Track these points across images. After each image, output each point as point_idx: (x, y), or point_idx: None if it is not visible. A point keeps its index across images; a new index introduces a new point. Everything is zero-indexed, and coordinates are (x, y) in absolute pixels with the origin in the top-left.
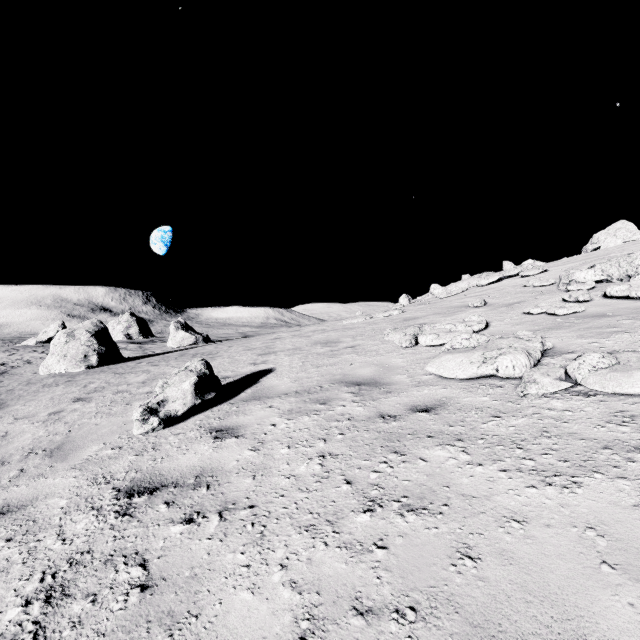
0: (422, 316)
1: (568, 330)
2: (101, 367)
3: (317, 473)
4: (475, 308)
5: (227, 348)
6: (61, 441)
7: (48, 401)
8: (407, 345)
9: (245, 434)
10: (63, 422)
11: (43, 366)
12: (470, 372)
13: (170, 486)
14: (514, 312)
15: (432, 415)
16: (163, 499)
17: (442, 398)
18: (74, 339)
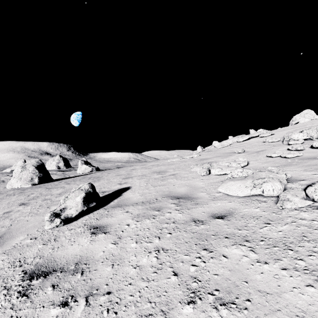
0: (210, 158)
1: (296, 166)
2: (40, 184)
3: (154, 265)
4: (239, 153)
5: (107, 174)
6: (4, 232)
7: (6, 205)
8: (204, 174)
9: (110, 231)
10: (9, 218)
11: (8, 184)
12: (246, 193)
13: (58, 271)
14: (261, 156)
15: (226, 221)
16: (51, 282)
17: (230, 209)
18: (25, 169)
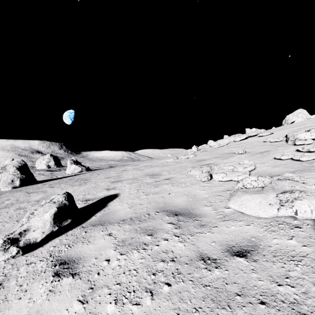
0: (208, 159)
1: None
2: (21, 187)
3: None
4: (239, 154)
5: (96, 176)
6: None
7: None
8: (205, 180)
9: (81, 272)
10: None
11: None
12: (271, 213)
13: None
14: (267, 157)
15: (251, 262)
16: None
17: (251, 238)
18: (5, 171)
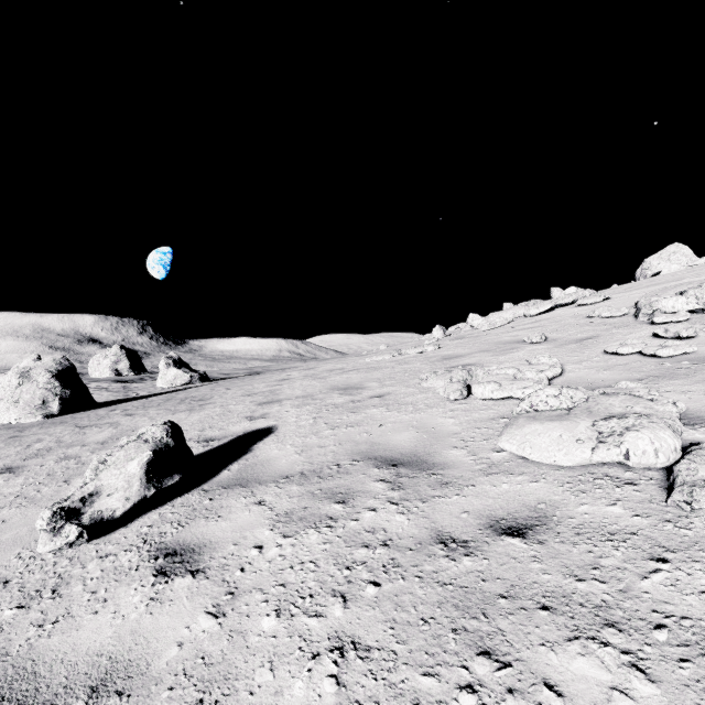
0: (466, 354)
1: (689, 380)
2: (64, 416)
3: None
4: (534, 344)
5: (224, 391)
6: None
7: None
8: (456, 397)
9: (209, 568)
10: None
11: None
12: (579, 457)
13: None
14: (591, 351)
15: (533, 545)
16: None
17: (538, 503)
18: (29, 381)
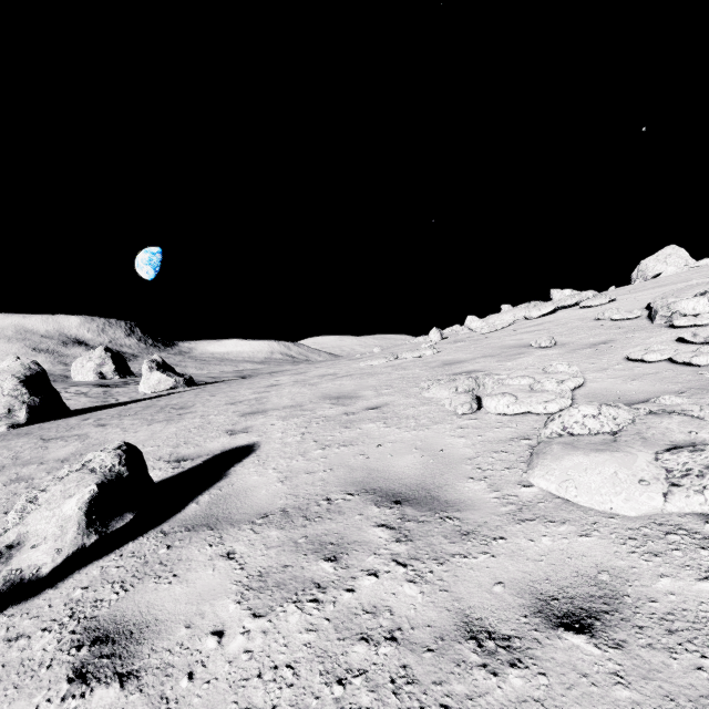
0: (468, 359)
1: None
2: (31, 425)
3: None
4: (542, 349)
5: (208, 398)
6: None
7: None
8: (465, 411)
9: (145, 669)
10: None
11: None
12: (647, 506)
13: None
14: (610, 357)
15: (608, 651)
16: None
17: (598, 572)
18: None
